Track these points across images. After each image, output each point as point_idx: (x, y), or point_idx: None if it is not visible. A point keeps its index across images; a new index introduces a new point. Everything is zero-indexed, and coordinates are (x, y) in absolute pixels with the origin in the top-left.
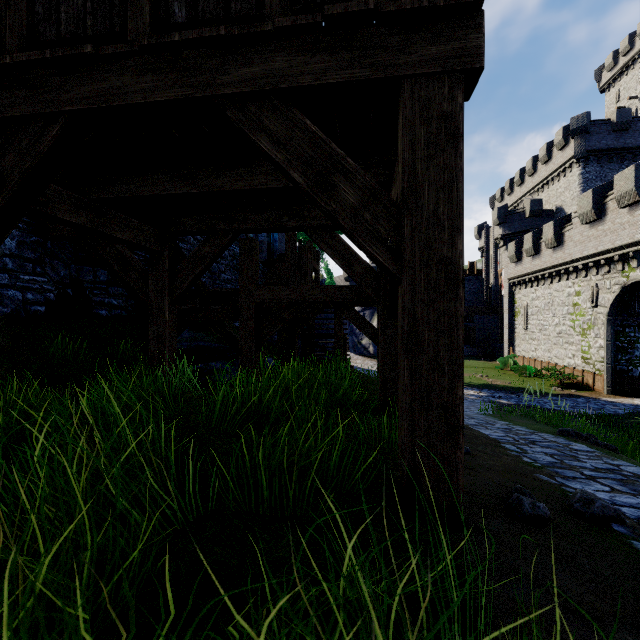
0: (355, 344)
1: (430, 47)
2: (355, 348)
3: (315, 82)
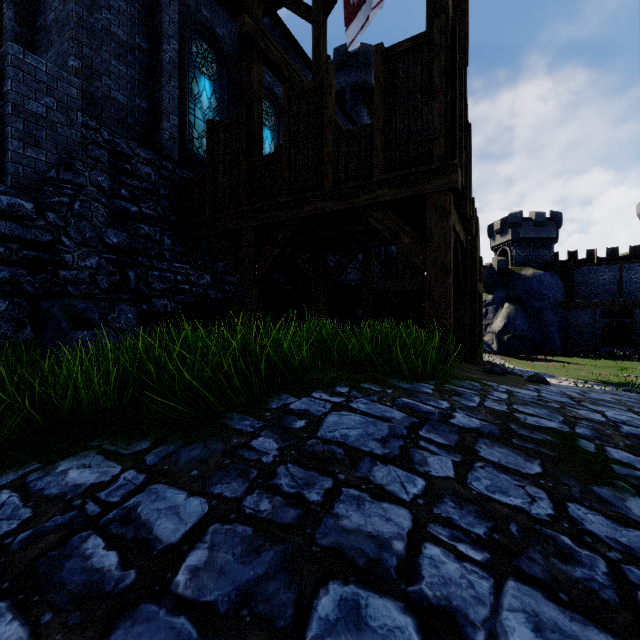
0: None
1: (437, 181)
2: None
3: (392, 198)
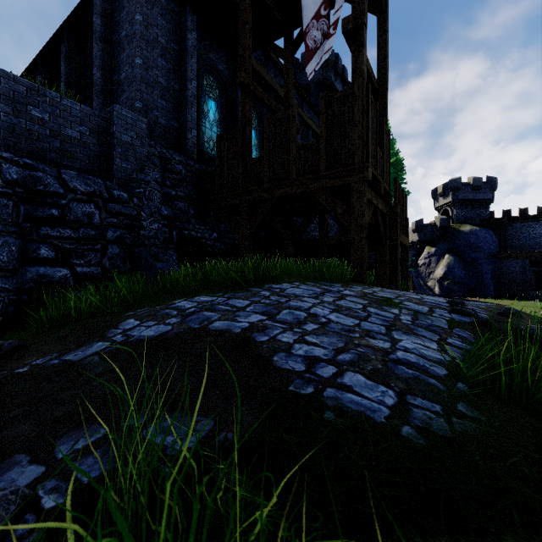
0: (421, 286)
1: (357, 176)
2: (421, 289)
3: (331, 186)
